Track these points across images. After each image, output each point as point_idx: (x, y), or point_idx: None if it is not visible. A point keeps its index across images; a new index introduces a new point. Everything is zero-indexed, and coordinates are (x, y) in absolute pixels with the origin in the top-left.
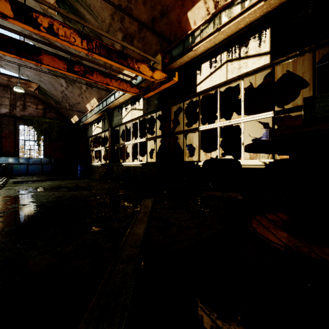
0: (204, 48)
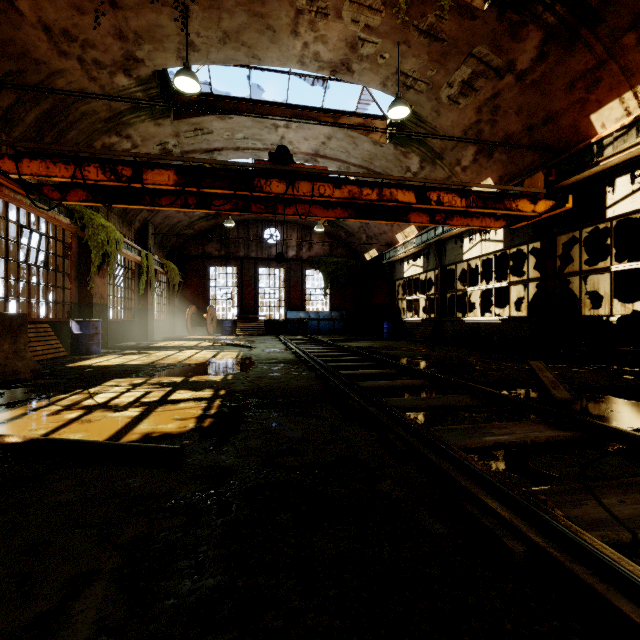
0: (620, 160)
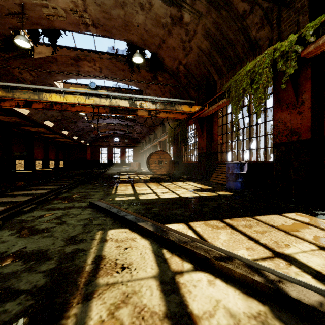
0: None
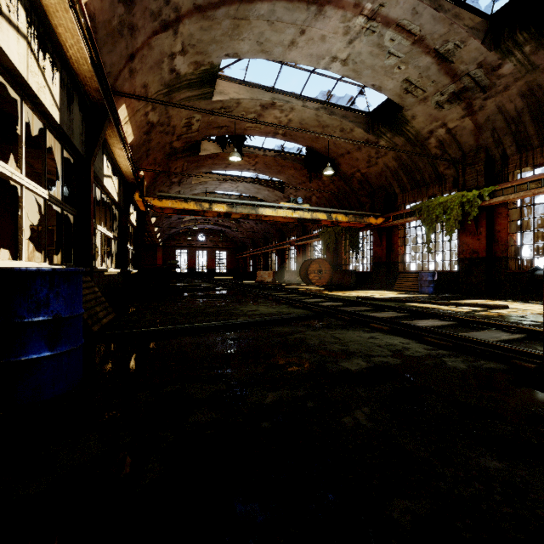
0: None
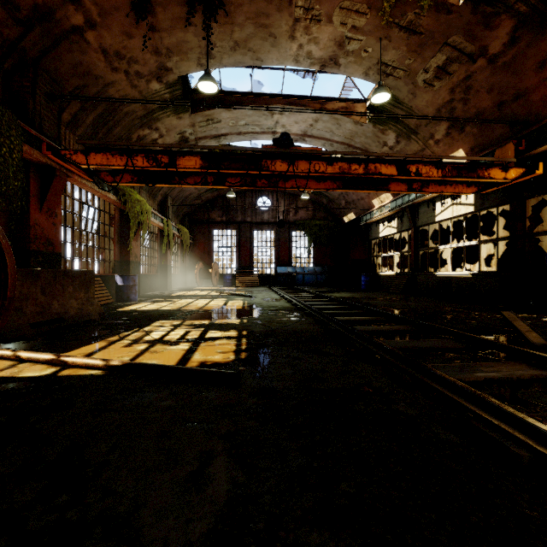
0: None
